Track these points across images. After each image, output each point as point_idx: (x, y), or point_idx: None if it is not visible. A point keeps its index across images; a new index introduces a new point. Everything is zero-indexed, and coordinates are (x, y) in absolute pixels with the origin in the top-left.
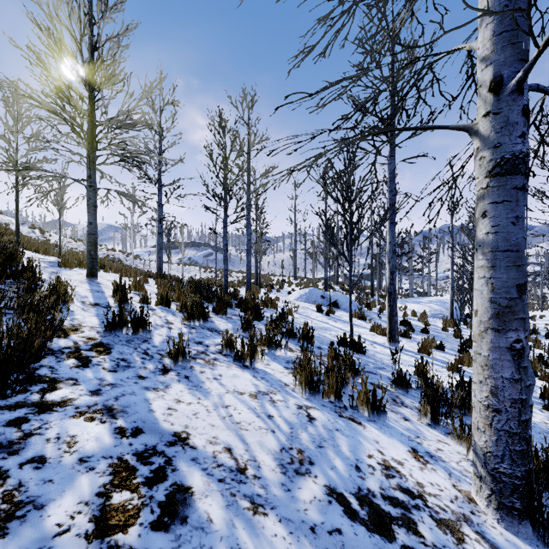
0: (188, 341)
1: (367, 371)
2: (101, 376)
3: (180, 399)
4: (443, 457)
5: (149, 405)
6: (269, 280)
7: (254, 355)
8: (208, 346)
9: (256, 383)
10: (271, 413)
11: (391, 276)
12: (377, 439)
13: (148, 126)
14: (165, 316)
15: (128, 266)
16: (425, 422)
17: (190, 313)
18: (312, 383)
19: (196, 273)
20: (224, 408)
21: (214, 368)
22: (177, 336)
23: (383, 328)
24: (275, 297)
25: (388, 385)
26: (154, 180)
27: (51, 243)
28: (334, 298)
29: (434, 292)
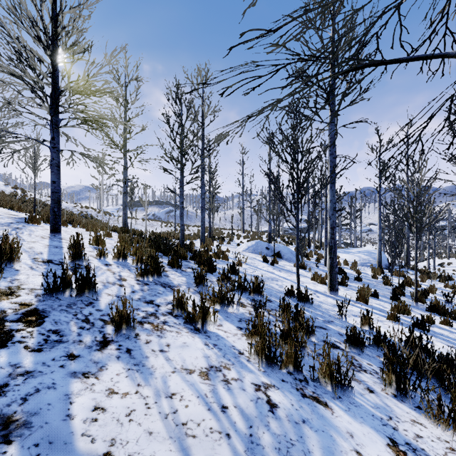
0: (132, 308)
1: (318, 326)
2: (18, 359)
3: (114, 388)
4: (426, 450)
5: (69, 405)
6: (221, 233)
7: (206, 317)
8: (159, 305)
9: (207, 354)
10: (225, 403)
11: (332, 231)
12: (349, 430)
13: (109, 93)
14: (119, 271)
15: (99, 221)
16: (390, 392)
17: (144, 269)
18: (269, 354)
19: (158, 227)
20: (167, 399)
21: (161, 335)
22: (127, 295)
23: (322, 278)
24: (226, 248)
25: (340, 343)
26: (120, 146)
27: (30, 201)
28: (277, 250)
29: (358, 243)
